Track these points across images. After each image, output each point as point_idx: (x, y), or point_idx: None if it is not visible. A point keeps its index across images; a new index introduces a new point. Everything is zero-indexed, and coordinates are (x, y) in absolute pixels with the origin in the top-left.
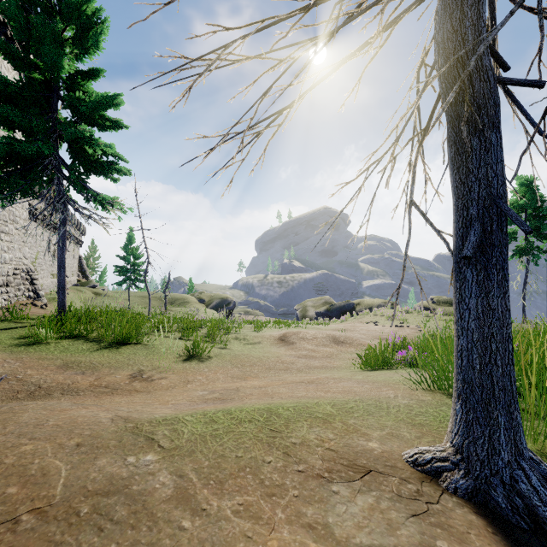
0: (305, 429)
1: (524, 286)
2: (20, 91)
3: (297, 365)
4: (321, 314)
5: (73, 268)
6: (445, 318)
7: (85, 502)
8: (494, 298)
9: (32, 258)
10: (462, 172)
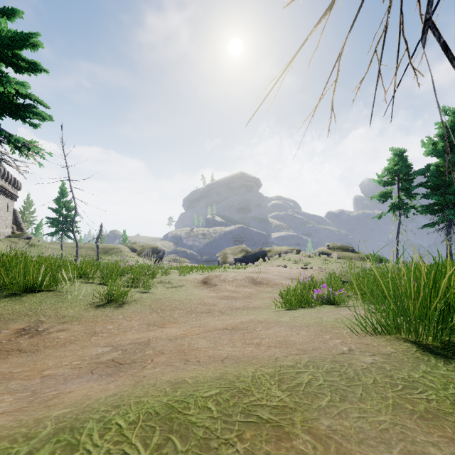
0: None
1: (397, 234)
2: None
3: (219, 306)
4: (239, 259)
5: (7, 221)
6: (339, 261)
7: None
8: None
9: None
10: None
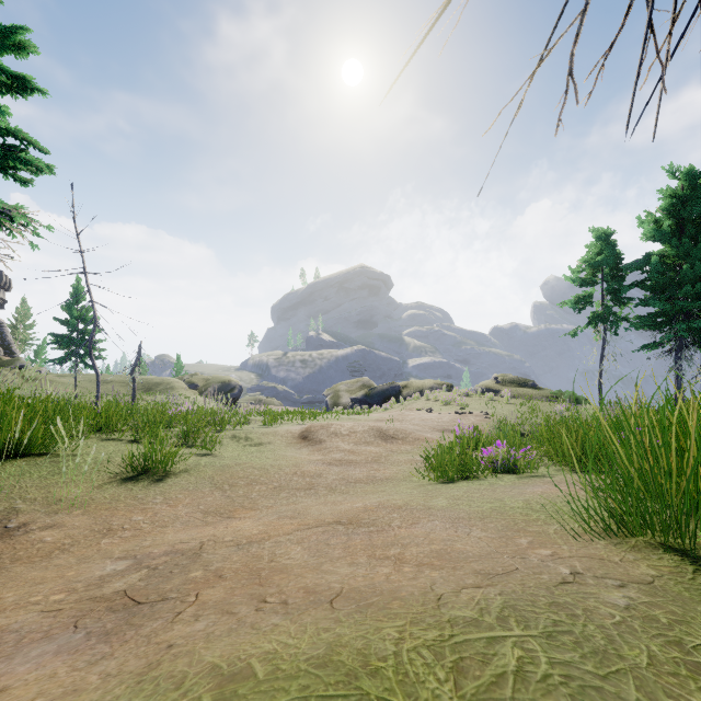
0: None
1: (601, 361)
2: None
3: (328, 478)
4: (358, 400)
5: None
6: (513, 401)
7: None
8: None
9: None
10: None
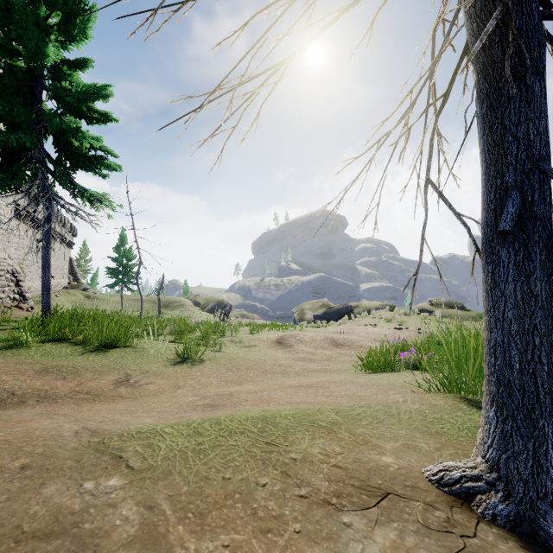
0: (307, 441)
1: None
2: (1, 78)
3: (295, 368)
4: (319, 316)
5: (64, 271)
6: (444, 320)
7: (15, 549)
8: (537, 282)
9: (20, 259)
10: (497, 131)
